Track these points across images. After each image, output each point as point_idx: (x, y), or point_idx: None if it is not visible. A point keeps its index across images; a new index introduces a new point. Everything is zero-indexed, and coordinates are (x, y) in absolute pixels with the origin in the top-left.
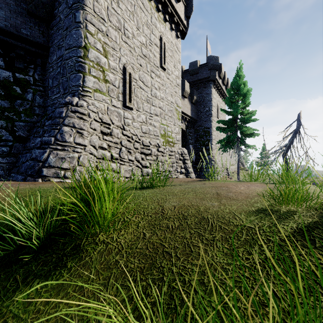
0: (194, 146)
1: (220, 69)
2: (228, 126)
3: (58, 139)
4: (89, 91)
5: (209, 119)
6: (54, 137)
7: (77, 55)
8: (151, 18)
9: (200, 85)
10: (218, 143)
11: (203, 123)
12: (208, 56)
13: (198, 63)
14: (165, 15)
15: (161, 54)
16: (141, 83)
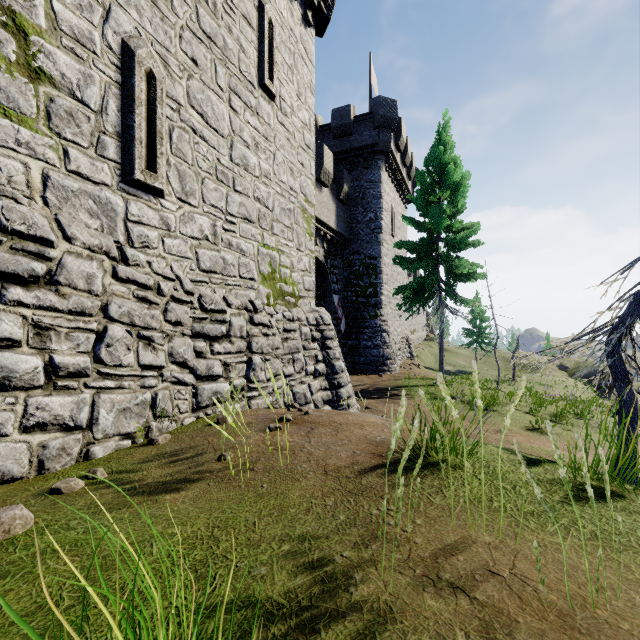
0: (342, 298)
1: (398, 130)
2: (420, 255)
3: None
4: None
5: (376, 239)
6: None
7: None
8: None
9: (356, 162)
10: (397, 292)
11: (362, 246)
12: (374, 98)
13: (351, 112)
14: None
15: (261, 51)
16: (195, 117)
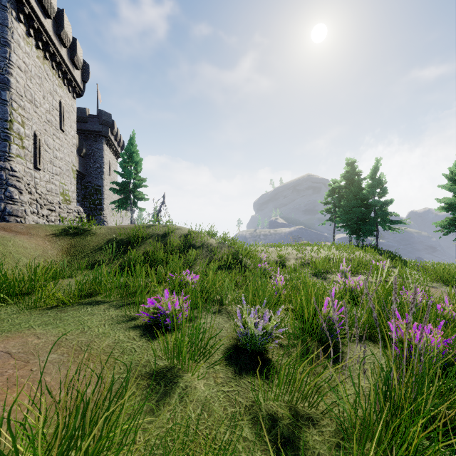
0: (81, 204)
1: (113, 126)
2: (122, 188)
3: (8, 196)
4: (14, 157)
5: (101, 177)
6: (3, 194)
7: (4, 126)
8: (53, 86)
9: (90, 136)
10: (112, 203)
11: (93, 180)
12: (100, 110)
13: (87, 112)
14: (64, 80)
15: (61, 118)
16: (46, 146)
